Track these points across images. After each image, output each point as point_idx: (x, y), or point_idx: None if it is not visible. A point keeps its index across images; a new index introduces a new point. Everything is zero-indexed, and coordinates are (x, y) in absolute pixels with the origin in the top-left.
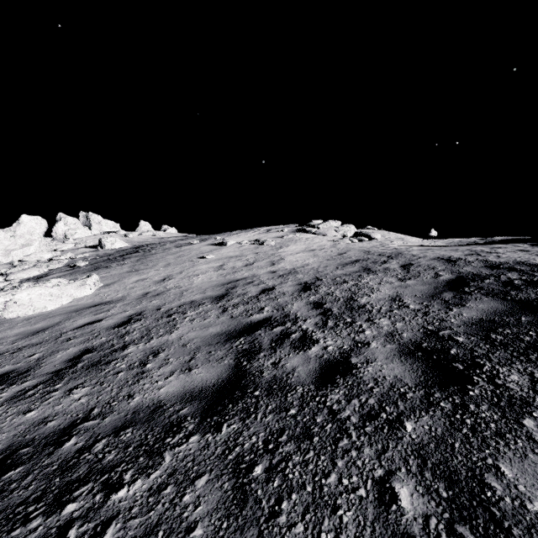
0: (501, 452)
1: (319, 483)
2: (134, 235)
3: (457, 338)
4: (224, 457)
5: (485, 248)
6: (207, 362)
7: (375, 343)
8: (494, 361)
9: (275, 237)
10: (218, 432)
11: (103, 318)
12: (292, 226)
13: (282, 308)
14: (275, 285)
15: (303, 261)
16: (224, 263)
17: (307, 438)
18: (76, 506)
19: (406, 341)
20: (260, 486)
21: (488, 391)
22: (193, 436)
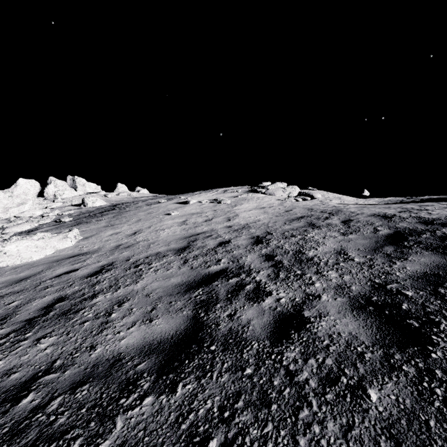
0: None
1: None
2: (113, 195)
3: (406, 292)
4: (177, 426)
5: (414, 206)
6: (167, 313)
7: (325, 296)
8: None
9: (230, 197)
10: (173, 393)
11: (79, 267)
12: (245, 187)
13: (237, 260)
14: (230, 238)
15: (255, 217)
16: (187, 219)
17: (264, 405)
18: None
19: (355, 294)
20: None
21: None
22: (148, 397)
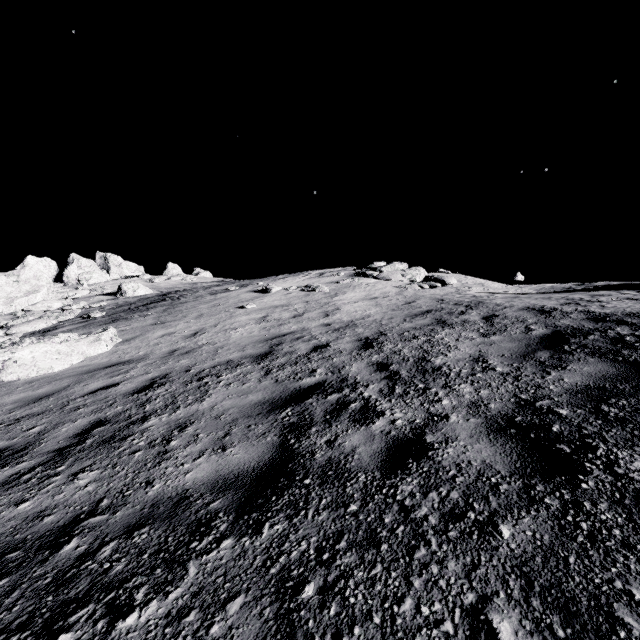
0: (633, 572)
1: (391, 612)
2: (161, 280)
3: (559, 410)
4: (265, 571)
5: (584, 296)
6: (245, 439)
7: (455, 416)
8: (610, 443)
9: (329, 282)
10: (258, 535)
11: (121, 381)
12: (350, 269)
13: (339, 371)
14: (329, 341)
15: (364, 312)
16: (268, 314)
17: (372, 545)
18: (71, 637)
19: (494, 414)
20: (311, 614)
21: (607, 483)
22: (226, 540)
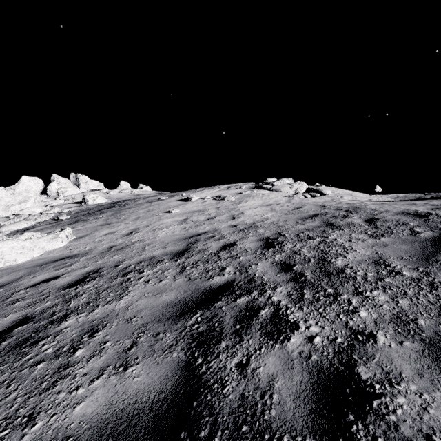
0: None
1: None
2: (115, 193)
3: None
4: None
5: None
6: (150, 354)
7: (382, 335)
8: None
9: (234, 193)
10: None
11: (62, 274)
12: (250, 184)
13: (246, 270)
14: (236, 240)
15: (262, 216)
16: (188, 217)
17: None
18: None
19: (432, 336)
20: None
21: None
22: None
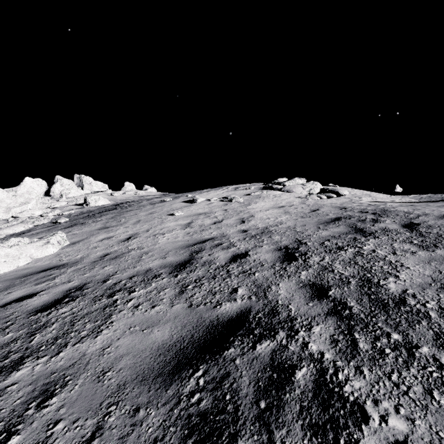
0: None
1: None
2: (119, 194)
3: None
4: None
5: None
6: None
7: None
8: None
9: (243, 194)
10: None
11: (40, 290)
12: (258, 184)
13: (264, 293)
14: (248, 249)
15: (275, 219)
16: (193, 220)
17: None
18: None
19: None
20: None
21: None
22: None
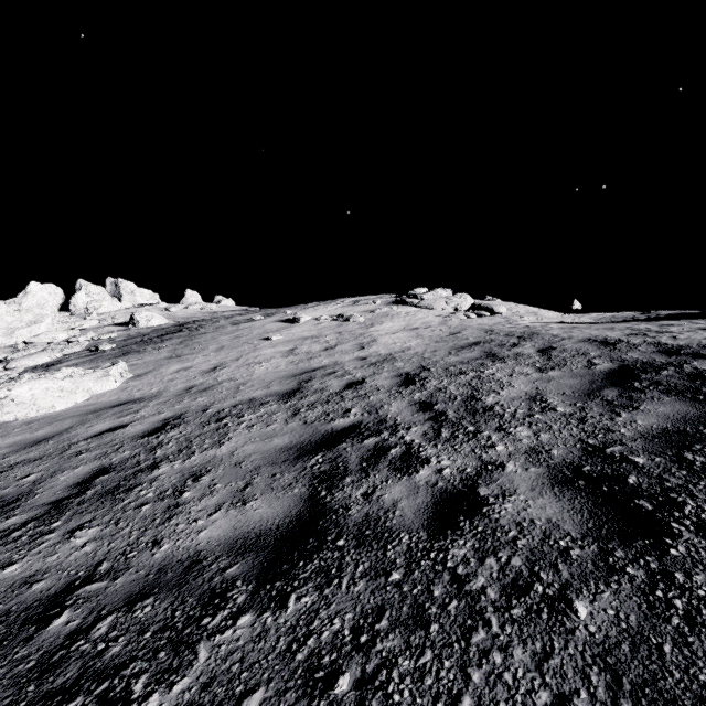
0: None
1: None
2: (178, 309)
3: (635, 458)
4: (290, 657)
5: (651, 326)
6: (269, 491)
7: (512, 464)
8: (700, 498)
9: (364, 311)
10: (283, 609)
11: (129, 422)
12: (388, 296)
13: (376, 411)
14: (365, 377)
15: (403, 344)
16: (296, 346)
17: (420, 625)
18: None
19: (558, 462)
20: None
21: (701, 549)
22: (244, 616)
